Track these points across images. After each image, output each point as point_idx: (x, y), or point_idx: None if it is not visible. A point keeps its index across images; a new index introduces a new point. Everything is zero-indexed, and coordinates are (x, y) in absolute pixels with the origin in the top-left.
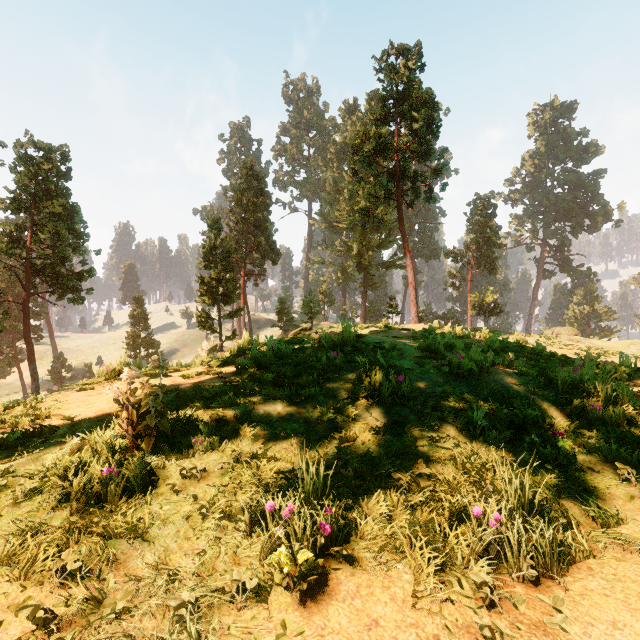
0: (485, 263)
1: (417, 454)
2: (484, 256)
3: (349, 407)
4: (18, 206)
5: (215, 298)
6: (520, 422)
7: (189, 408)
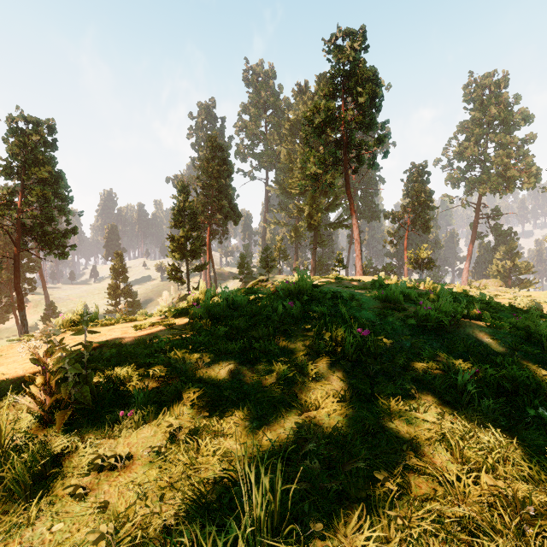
0: (420, 223)
1: (395, 430)
2: (419, 217)
3: (309, 365)
4: (10, 172)
5: (184, 254)
6: (510, 386)
7: (128, 366)
